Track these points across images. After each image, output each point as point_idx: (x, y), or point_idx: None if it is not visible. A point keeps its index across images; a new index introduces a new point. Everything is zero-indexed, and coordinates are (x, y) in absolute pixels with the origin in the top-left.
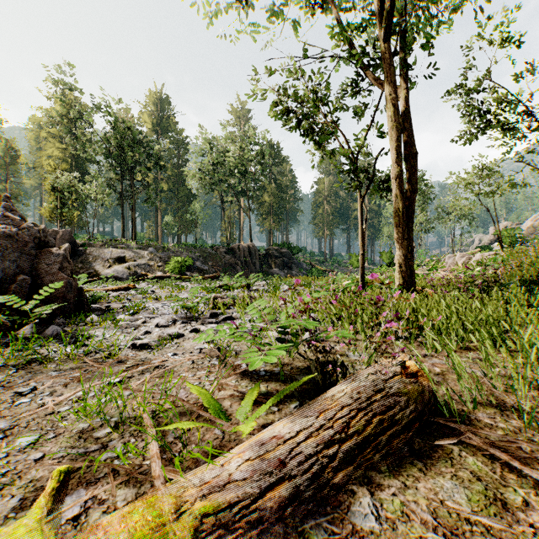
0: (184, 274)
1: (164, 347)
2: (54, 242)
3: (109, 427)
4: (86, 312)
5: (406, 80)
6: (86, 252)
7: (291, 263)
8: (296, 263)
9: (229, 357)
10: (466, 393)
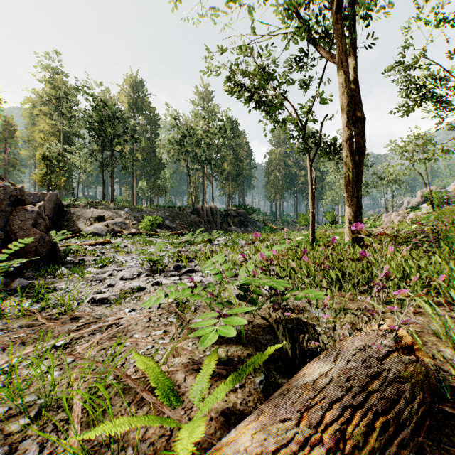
0: (155, 231)
1: (124, 301)
2: (31, 200)
3: (26, 417)
4: (58, 264)
5: (354, 52)
6: (70, 212)
7: (247, 221)
8: (252, 221)
9: (188, 313)
10: None
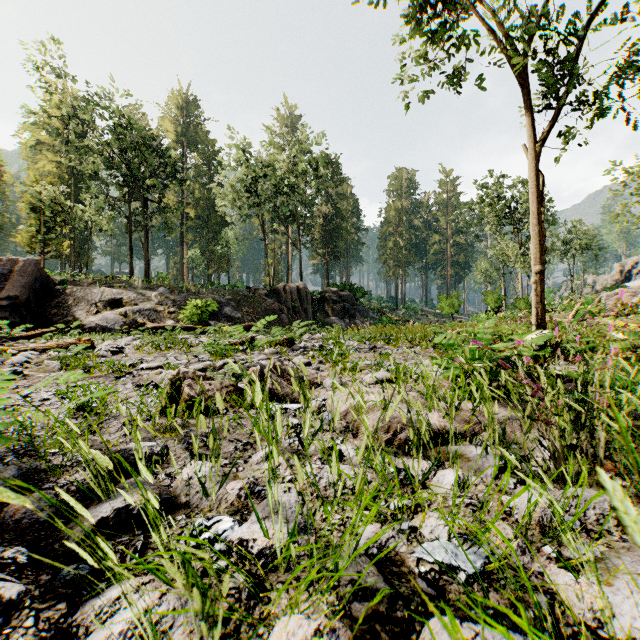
0: (206, 323)
1: None
2: None
3: None
4: None
5: None
6: (65, 292)
7: (355, 309)
8: (361, 310)
9: None
10: None
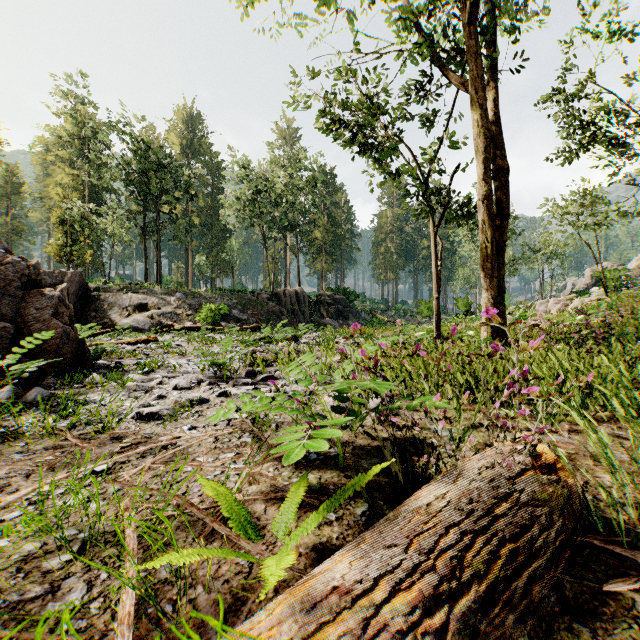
0: (218, 324)
1: (180, 417)
2: (49, 281)
3: (68, 552)
4: (88, 369)
5: (494, 77)
6: (100, 298)
7: (348, 311)
8: (354, 311)
9: (267, 432)
10: (616, 490)
